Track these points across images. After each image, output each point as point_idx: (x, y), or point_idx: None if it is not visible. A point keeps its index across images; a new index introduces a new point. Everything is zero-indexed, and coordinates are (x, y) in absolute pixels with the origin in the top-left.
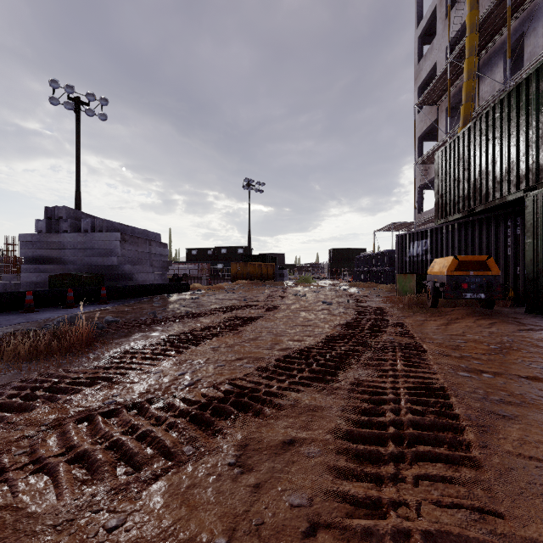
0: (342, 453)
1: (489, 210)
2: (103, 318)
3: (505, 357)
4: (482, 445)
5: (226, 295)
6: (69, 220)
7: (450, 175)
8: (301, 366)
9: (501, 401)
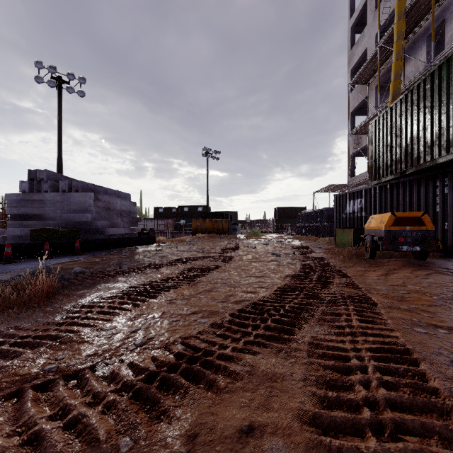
0: (312, 449)
1: (419, 172)
2: (73, 269)
3: (451, 309)
4: None
5: (186, 247)
6: (49, 181)
7: (383, 141)
8: (256, 321)
9: None
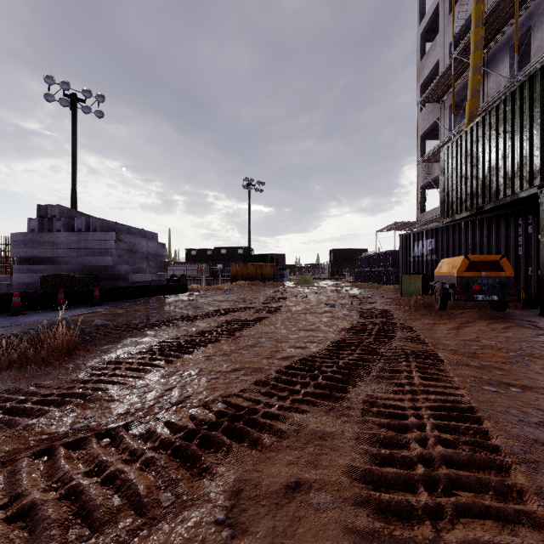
0: (361, 504)
1: (498, 208)
2: (93, 322)
3: (528, 366)
4: (539, 493)
5: (225, 297)
6: (62, 218)
7: (457, 172)
8: (305, 379)
9: (542, 425)
